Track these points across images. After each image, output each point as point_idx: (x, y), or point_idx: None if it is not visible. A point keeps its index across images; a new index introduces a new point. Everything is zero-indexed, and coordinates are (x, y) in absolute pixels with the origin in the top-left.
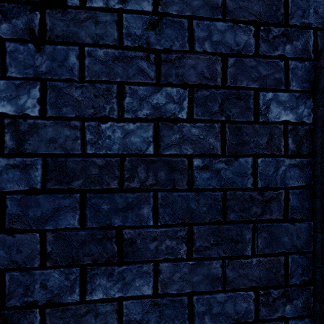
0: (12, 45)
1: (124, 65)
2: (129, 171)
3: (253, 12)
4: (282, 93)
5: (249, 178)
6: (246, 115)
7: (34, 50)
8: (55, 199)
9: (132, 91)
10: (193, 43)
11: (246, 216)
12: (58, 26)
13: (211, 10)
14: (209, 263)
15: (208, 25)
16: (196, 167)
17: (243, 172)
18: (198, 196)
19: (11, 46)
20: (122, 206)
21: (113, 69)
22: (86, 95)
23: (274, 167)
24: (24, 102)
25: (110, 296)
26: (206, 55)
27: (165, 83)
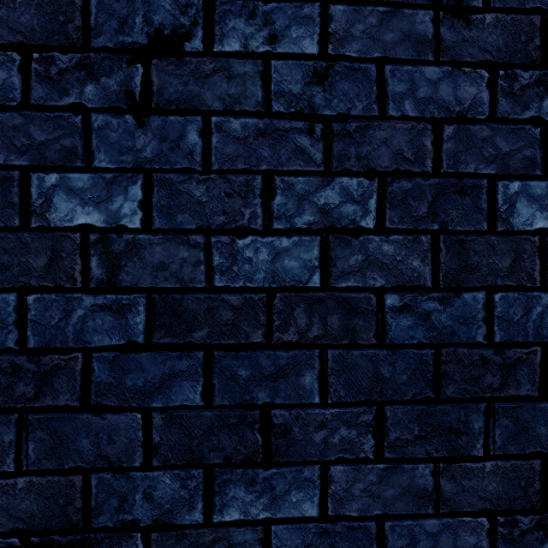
0: (101, 118)
1: (273, 144)
2: (282, 316)
3: (487, 47)
4: (537, 183)
5: (480, 326)
6: (474, 221)
7: (133, 125)
8: (166, 360)
9: (286, 186)
10: (385, 104)
11: (474, 390)
12: (170, 85)
13: (416, 48)
14: (411, 468)
15: (411, 71)
16: (390, 309)
17: (469, 316)
18: (394, 357)
19: (100, 119)
20: (270, 372)
21: (255, 151)
22: (214, 194)
23: (522, 308)
24: (119, 206)
25: (250, 516)
26: (407, 122)
27: (339, 171)
